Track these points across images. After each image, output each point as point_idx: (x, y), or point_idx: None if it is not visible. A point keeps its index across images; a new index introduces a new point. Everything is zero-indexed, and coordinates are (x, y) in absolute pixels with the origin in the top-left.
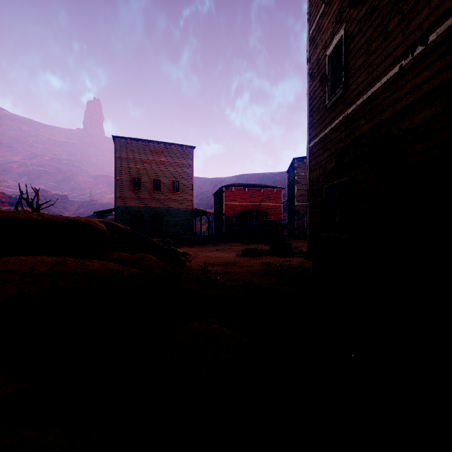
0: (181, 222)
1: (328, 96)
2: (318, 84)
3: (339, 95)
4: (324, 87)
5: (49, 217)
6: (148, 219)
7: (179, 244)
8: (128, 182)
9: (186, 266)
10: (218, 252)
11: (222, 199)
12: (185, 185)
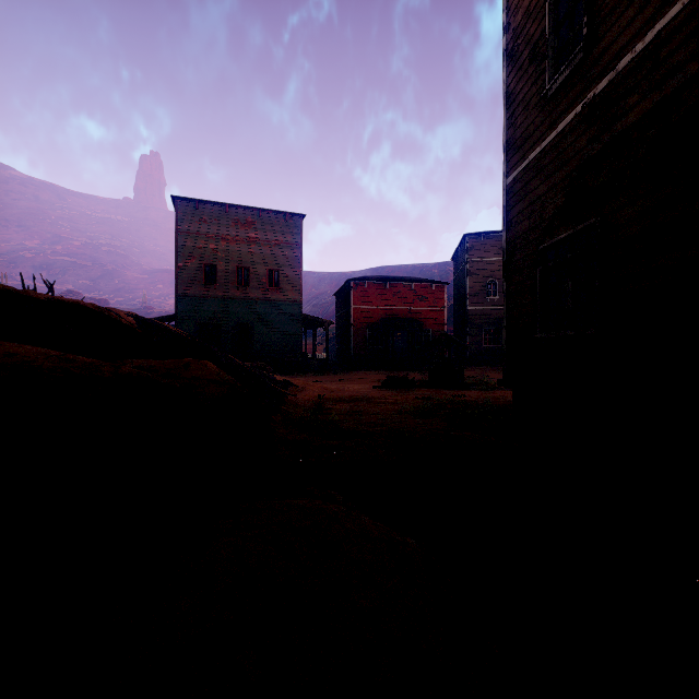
0: (283, 336)
1: (549, 76)
2: (526, 63)
3: (575, 66)
4: (540, 63)
5: (9, 288)
6: (230, 332)
7: (280, 371)
8: (196, 271)
9: (288, 402)
10: (343, 383)
11: (349, 300)
12: (289, 277)
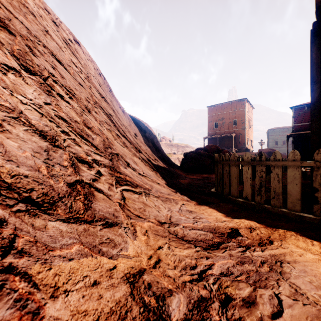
0: None
1: None
2: None
3: None
4: None
5: None
6: None
7: None
8: (273, 143)
9: None
10: None
11: None
12: None
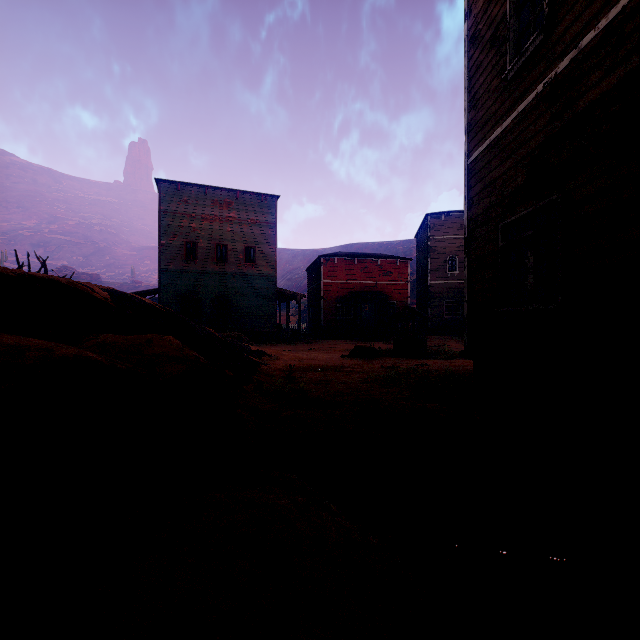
0: (259, 308)
1: (510, 58)
2: (487, 47)
3: (536, 46)
4: (501, 46)
5: None
6: (209, 304)
7: (255, 341)
8: (178, 248)
9: (261, 371)
10: (313, 352)
11: (320, 275)
12: (264, 253)
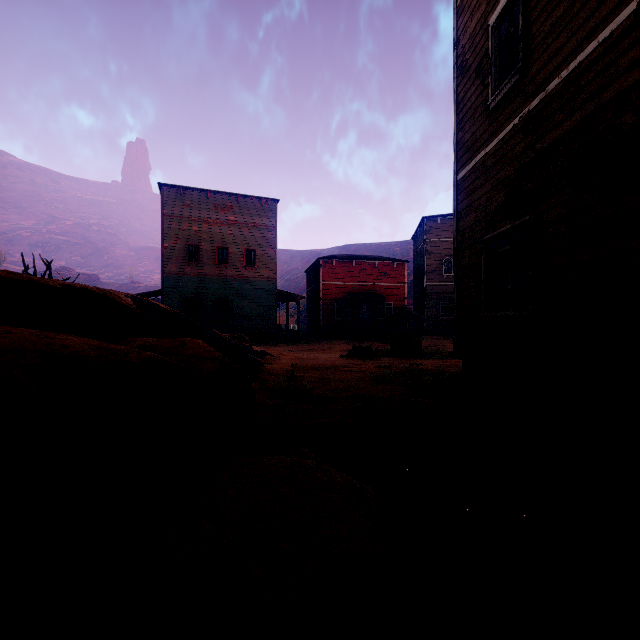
0: (259, 309)
1: (492, 90)
2: (473, 76)
3: (513, 84)
4: (484, 78)
5: (31, 277)
6: (211, 306)
7: (256, 341)
8: (181, 251)
9: (265, 370)
10: (313, 352)
11: (319, 277)
12: (264, 256)
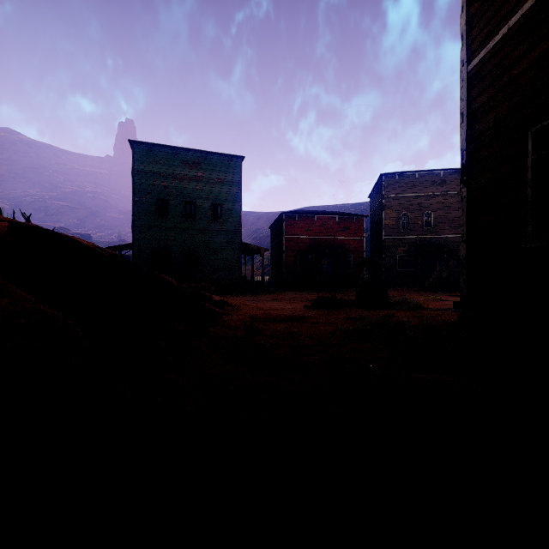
0: (225, 261)
1: None
2: None
3: None
4: None
5: None
6: (179, 258)
7: (222, 291)
8: (150, 205)
9: (220, 323)
10: (276, 302)
11: (282, 231)
12: (230, 210)
